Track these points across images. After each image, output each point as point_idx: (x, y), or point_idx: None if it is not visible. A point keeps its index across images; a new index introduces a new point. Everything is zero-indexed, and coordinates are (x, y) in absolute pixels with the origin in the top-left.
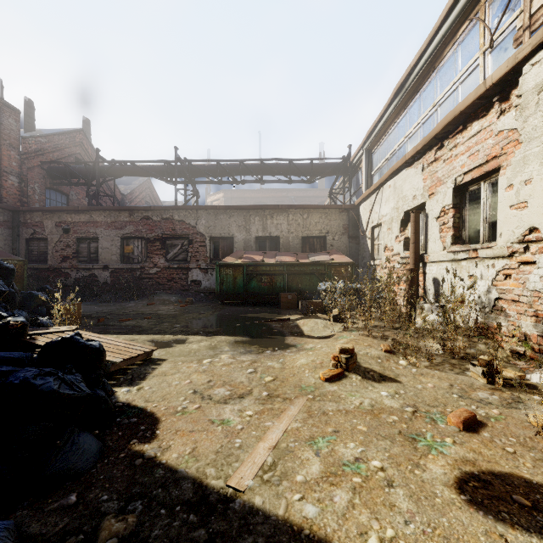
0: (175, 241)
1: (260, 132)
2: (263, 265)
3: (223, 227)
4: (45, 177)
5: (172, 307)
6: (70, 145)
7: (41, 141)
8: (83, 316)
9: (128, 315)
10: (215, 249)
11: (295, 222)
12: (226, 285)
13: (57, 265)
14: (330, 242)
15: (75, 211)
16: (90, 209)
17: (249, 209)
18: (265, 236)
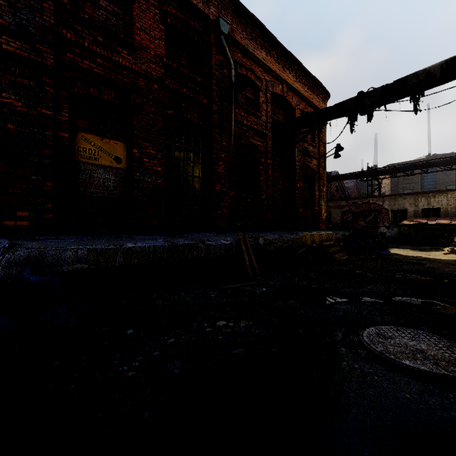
0: (370, 213)
1: (428, 104)
2: (426, 225)
3: (399, 205)
4: None
5: None
6: None
7: None
8: None
9: None
10: (394, 216)
11: (453, 199)
12: (403, 234)
13: None
14: None
15: None
16: (327, 201)
17: (417, 194)
18: (429, 208)
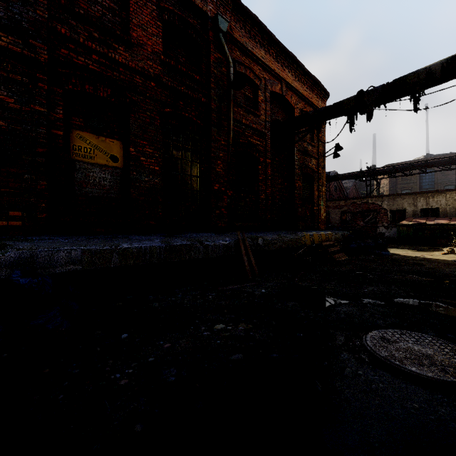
0: (368, 213)
1: (426, 105)
2: (425, 225)
3: (398, 205)
4: None
5: None
6: None
7: None
8: None
9: None
10: (392, 216)
11: (451, 199)
12: (402, 234)
13: None
14: None
15: None
16: (326, 201)
17: (416, 194)
18: (427, 208)
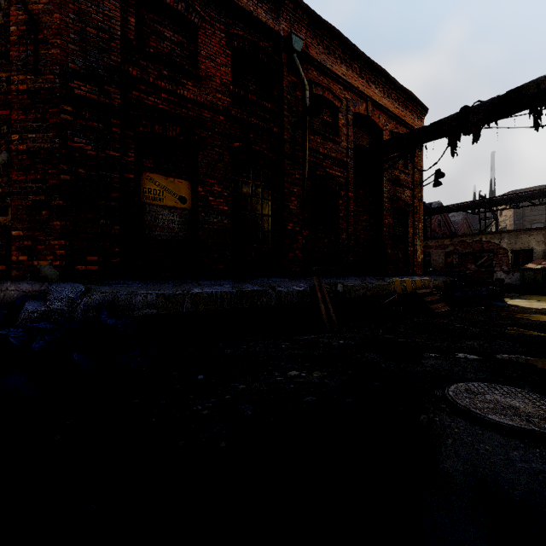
0: (482, 254)
1: None
2: None
3: (523, 243)
4: None
5: None
6: None
7: None
8: None
9: None
10: (515, 258)
11: None
12: (527, 281)
13: None
14: None
15: None
16: (426, 239)
17: None
18: None
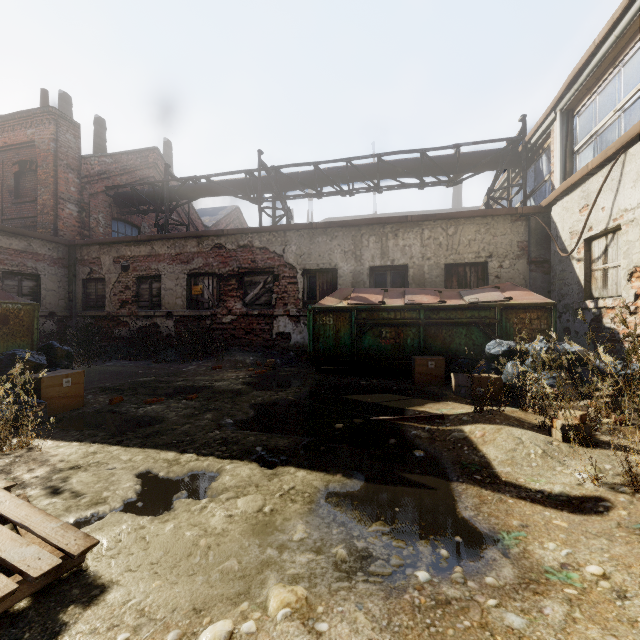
0: (255, 277)
1: (373, 144)
2: (383, 309)
3: (322, 255)
4: (111, 206)
5: (243, 374)
6: (142, 167)
7: (106, 161)
8: (107, 387)
9: (170, 388)
10: (310, 288)
11: (434, 242)
12: (323, 342)
13: (115, 311)
14: (494, 271)
15: (134, 242)
16: (150, 238)
17: (361, 224)
18: (384, 265)
